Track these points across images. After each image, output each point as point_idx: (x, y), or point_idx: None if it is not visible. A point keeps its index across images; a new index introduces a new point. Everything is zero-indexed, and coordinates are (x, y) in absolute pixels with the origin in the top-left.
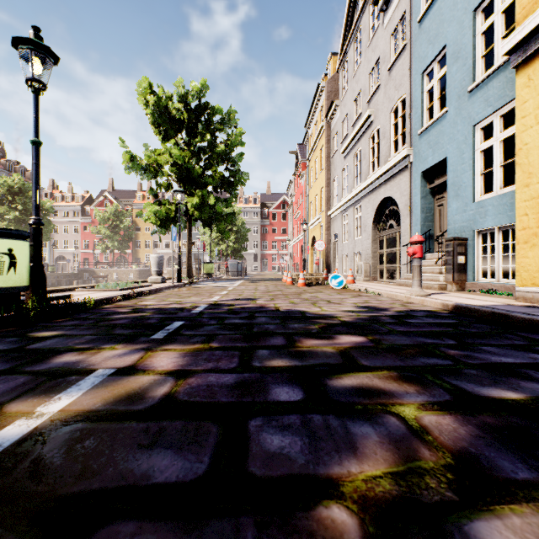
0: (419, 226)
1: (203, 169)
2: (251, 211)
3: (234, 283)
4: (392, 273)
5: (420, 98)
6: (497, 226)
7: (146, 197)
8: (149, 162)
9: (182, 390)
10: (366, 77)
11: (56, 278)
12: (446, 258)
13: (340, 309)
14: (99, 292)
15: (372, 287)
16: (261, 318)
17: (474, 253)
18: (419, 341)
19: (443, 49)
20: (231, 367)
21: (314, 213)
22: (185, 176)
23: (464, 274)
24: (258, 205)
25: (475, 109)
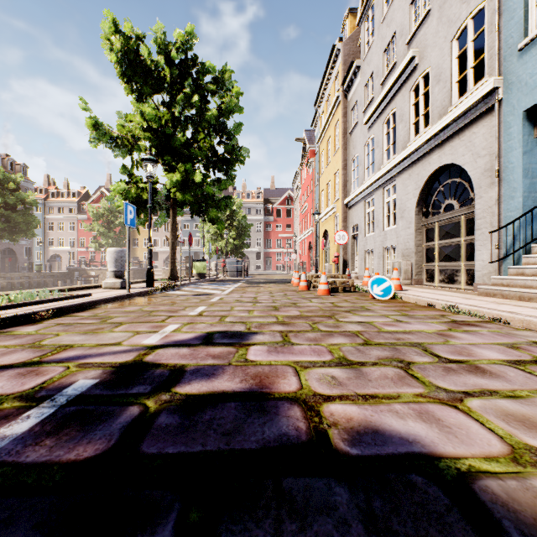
0: (521, 198)
1: (190, 141)
2: (254, 207)
3: (227, 287)
4: (451, 274)
5: None
6: None
7: None
8: (122, 132)
9: None
10: (405, 11)
11: (43, 278)
12: None
13: None
14: None
15: (450, 300)
16: None
17: None
18: None
19: None
20: None
21: (326, 203)
22: (164, 146)
23: None
24: (261, 200)
25: None
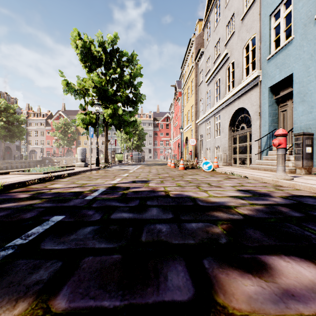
0: (268, 126)
1: (115, 92)
2: (147, 123)
3: (135, 167)
4: (243, 160)
5: (268, 34)
6: None
7: None
8: (80, 87)
9: None
10: (224, 29)
11: (28, 163)
12: (296, 149)
13: (226, 194)
14: (26, 175)
15: (235, 170)
16: (152, 210)
17: None
18: None
19: None
20: None
21: (187, 122)
22: (103, 95)
23: (311, 161)
24: (151, 119)
25: None
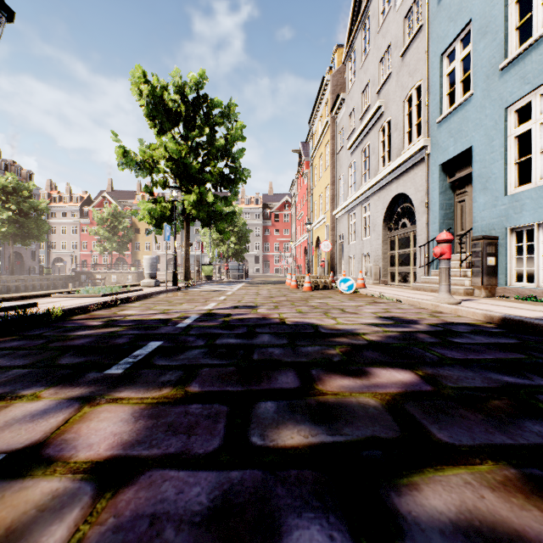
0: (438, 224)
1: (201, 165)
2: (253, 212)
3: (234, 286)
4: (404, 276)
5: (439, 83)
6: (536, 222)
7: (146, 198)
8: (144, 157)
9: (93, 538)
10: (376, 66)
11: (52, 280)
12: (473, 260)
13: (360, 321)
14: (78, 298)
15: (387, 292)
16: (263, 336)
17: (507, 254)
18: (496, 380)
19: (467, 25)
20: (209, 450)
21: (318, 213)
22: (182, 172)
23: (494, 278)
24: (260, 205)
25: (508, 88)
